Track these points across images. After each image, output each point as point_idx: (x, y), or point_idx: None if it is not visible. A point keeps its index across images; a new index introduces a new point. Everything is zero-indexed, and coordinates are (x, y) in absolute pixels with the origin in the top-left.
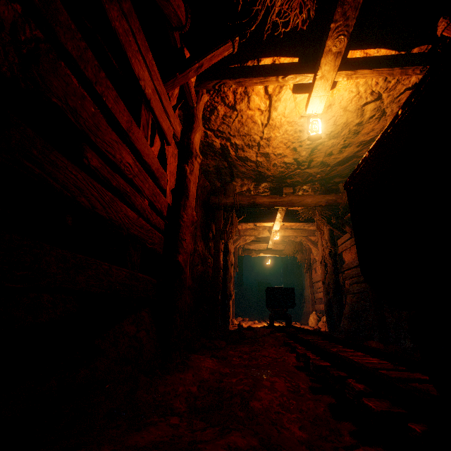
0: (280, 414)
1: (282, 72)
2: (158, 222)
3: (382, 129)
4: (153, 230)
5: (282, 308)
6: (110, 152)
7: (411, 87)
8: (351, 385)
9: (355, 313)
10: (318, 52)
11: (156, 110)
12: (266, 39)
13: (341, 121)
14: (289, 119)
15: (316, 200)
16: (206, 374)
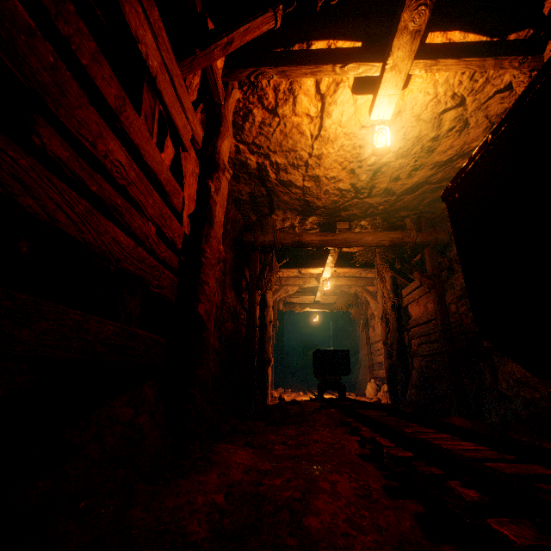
0: (349, 536)
1: (341, 59)
2: (168, 257)
3: (464, 146)
4: (160, 267)
5: (334, 375)
6: (85, 137)
7: (504, 89)
8: (456, 492)
9: (425, 381)
10: (388, 32)
11: (165, 95)
12: (320, 12)
13: (412, 134)
14: (346, 130)
15: (378, 238)
16: (237, 473)
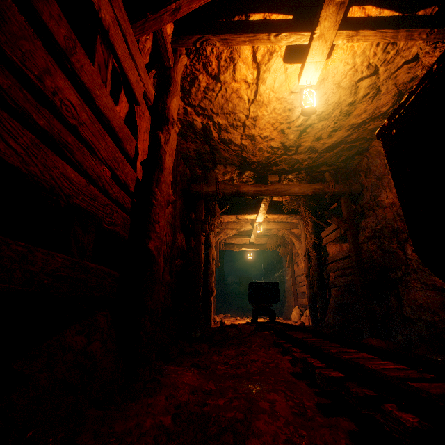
0: None
1: (275, 29)
2: (121, 197)
3: (375, 110)
4: (113, 206)
5: (266, 303)
6: (30, 69)
7: (411, 60)
8: (394, 416)
9: (340, 307)
10: (316, 5)
11: (117, 49)
12: None
13: (333, 100)
14: (278, 95)
15: (303, 189)
16: (184, 394)
